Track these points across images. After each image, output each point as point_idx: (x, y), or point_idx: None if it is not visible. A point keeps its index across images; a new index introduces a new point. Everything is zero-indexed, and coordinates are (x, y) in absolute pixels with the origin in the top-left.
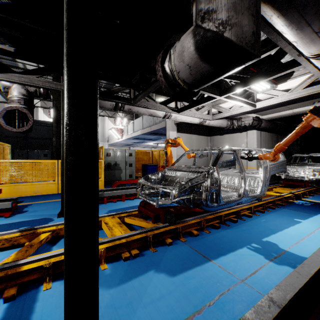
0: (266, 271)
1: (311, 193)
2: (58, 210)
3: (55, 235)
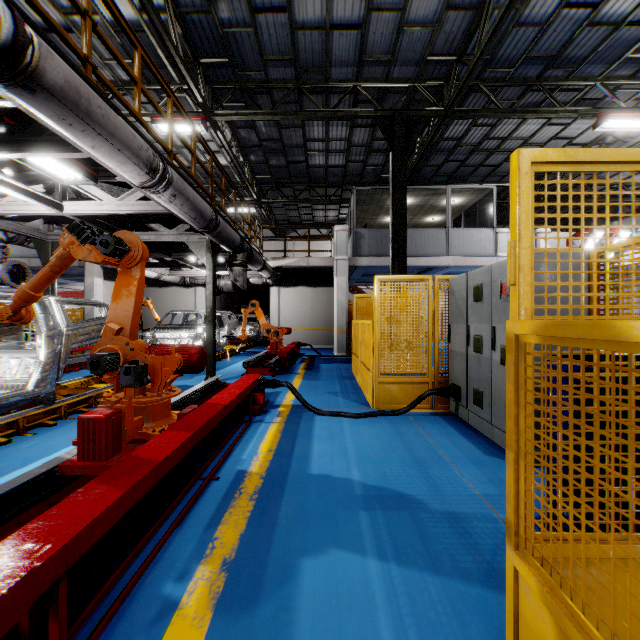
0: (241, 368)
1: (249, 347)
2: None
3: None
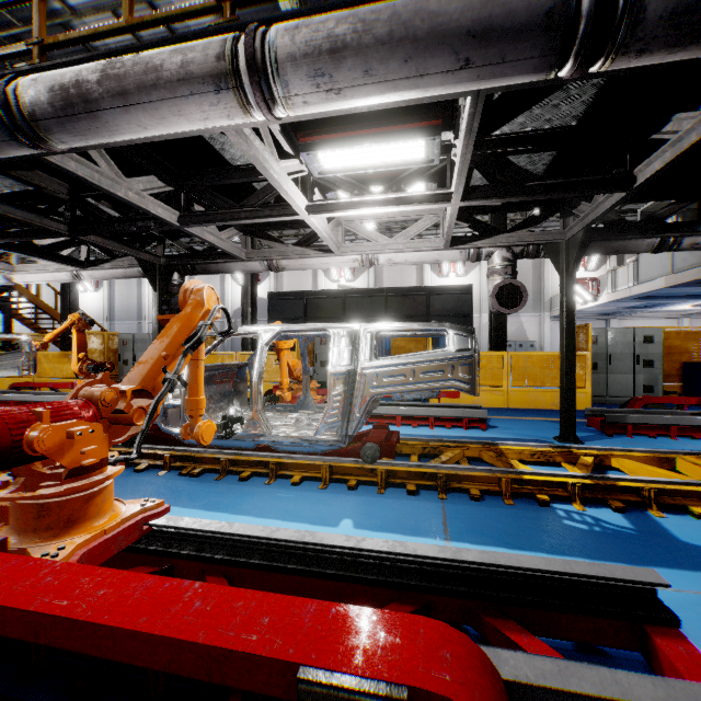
0: None
1: None
2: (545, 432)
3: (597, 462)
